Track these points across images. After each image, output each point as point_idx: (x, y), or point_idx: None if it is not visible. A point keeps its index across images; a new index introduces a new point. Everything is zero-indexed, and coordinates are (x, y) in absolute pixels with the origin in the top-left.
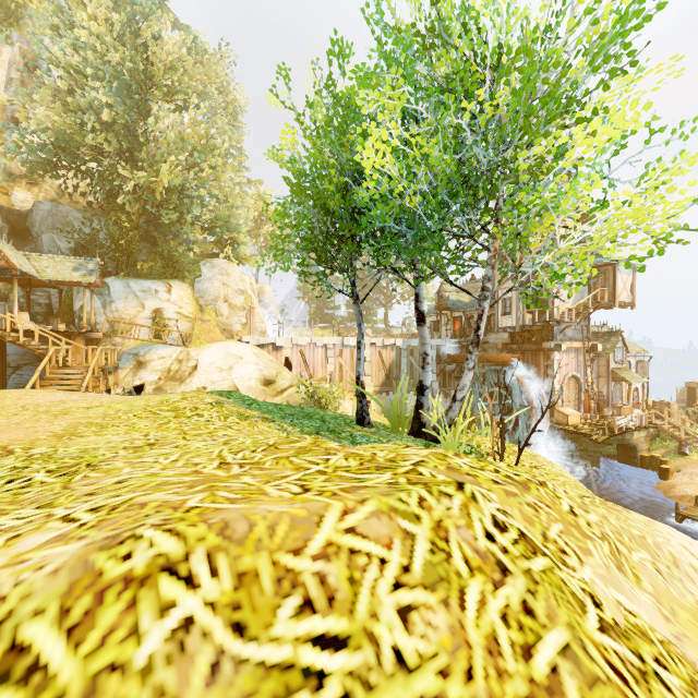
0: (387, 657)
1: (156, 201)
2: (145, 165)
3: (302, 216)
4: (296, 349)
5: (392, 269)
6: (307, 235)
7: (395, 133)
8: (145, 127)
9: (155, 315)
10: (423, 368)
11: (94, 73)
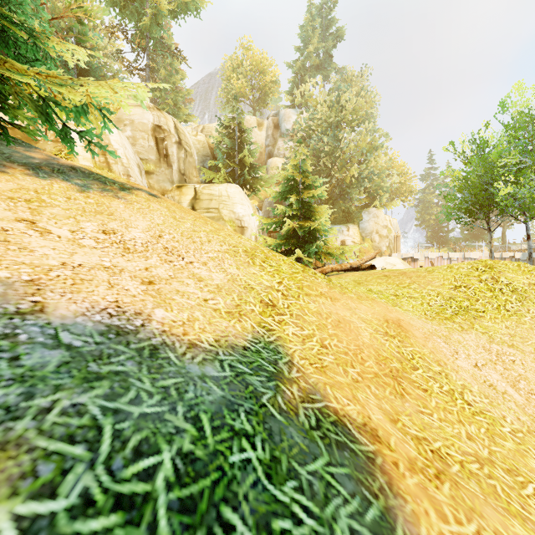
0: (510, 268)
1: (347, 184)
2: (338, 166)
3: (462, 199)
4: (427, 261)
5: (510, 216)
6: (463, 206)
7: (512, 176)
8: (337, 145)
9: (341, 244)
10: (529, 259)
11: (321, 130)
